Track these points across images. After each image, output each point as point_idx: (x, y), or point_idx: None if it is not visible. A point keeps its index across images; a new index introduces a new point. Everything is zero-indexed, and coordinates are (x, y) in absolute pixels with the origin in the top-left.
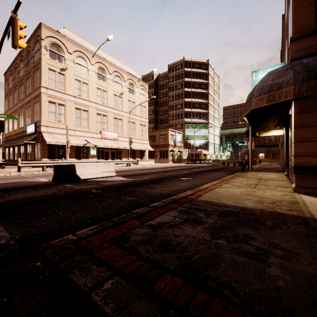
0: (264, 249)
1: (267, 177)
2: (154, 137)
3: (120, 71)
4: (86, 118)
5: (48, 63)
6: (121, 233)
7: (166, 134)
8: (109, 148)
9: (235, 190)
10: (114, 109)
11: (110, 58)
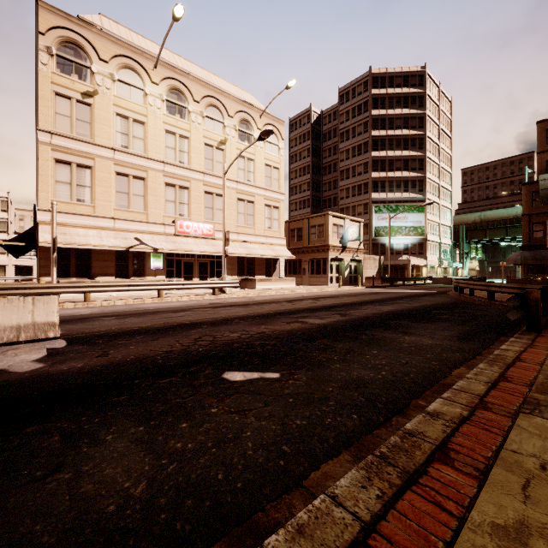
0: None
1: None
2: (300, 232)
3: (220, 95)
4: (142, 193)
5: (54, 82)
6: None
7: (324, 224)
8: (194, 255)
9: None
10: (206, 174)
11: (199, 71)
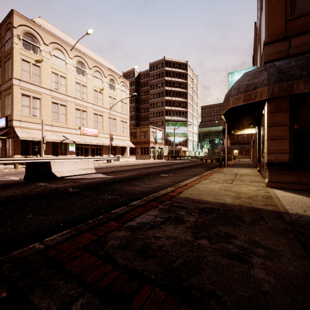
0: (246, 248)
1: (242, 173)
2: (135, 134)
3: (100, 66)
4: (64, 113)
5: (21, 53)
6: (97, 238)
7: (147, 131)
8: (88, 144)
9: (214, 186)
10: (94, 104)
11: (90, 52)
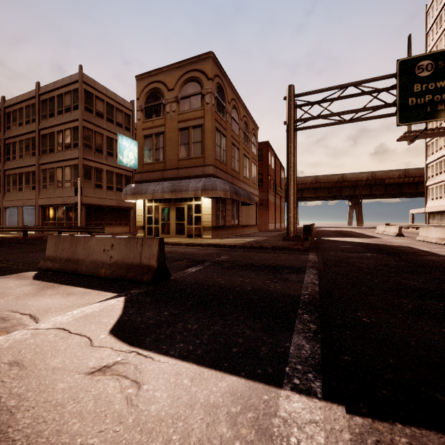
0: (279, 242)
1: None
2: None
3: None
4: None
5: None
6: (290, 246)
7: None
8: None
9: (213, 241)
10: None
11: None
